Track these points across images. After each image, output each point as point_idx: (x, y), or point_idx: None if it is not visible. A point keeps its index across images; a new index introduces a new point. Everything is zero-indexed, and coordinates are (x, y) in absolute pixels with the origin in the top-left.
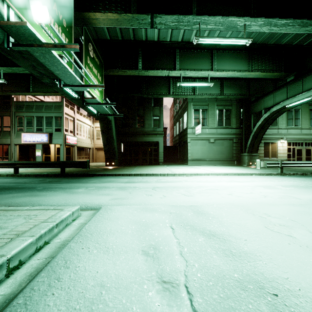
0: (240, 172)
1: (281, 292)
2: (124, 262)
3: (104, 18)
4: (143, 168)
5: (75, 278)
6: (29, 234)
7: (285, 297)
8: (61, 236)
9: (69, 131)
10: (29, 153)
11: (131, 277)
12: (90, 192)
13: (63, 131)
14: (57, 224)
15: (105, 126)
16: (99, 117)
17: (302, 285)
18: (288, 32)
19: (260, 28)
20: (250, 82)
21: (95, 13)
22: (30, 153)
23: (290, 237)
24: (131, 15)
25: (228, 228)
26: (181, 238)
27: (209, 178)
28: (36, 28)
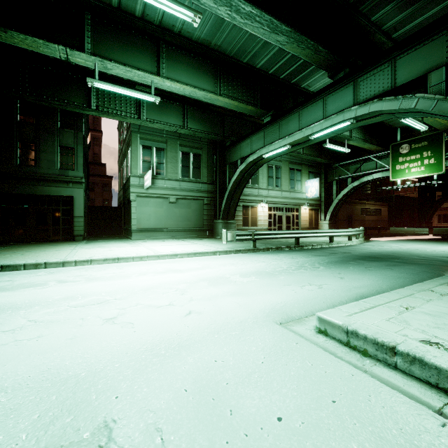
0: (199, 251)
1: None
2: None
3: None
4: (12, 250)
5: None
6: None
7: None
8: None
9: None
10: None
11: None
12: None
13: None
14: None
15: None
16: None
17: None
18: (257, 35)
19: (216, 7)
20: (224, 119)
21: None
22: None
23: None
24: None
25: None
26: None
27: (133, 266)
28: None
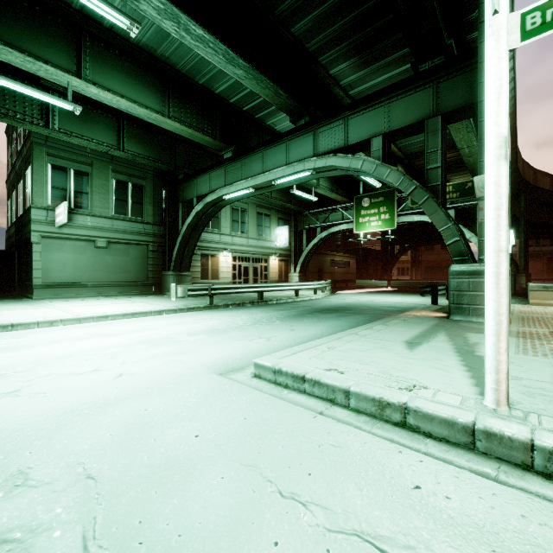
0: (139, 310)
1: None
2: None
3: None
4: None
5: None
6: None
7: None
8: None
9: None
10: None
11: None
12: None
13: None
14: None
15: None
16: None
17: None
18: (212, 61)
19: (160, 18)
20: (177, 145)
21: None
22: None
23: None
24: None
25: None
26: None
27: (39, 334)
28: None
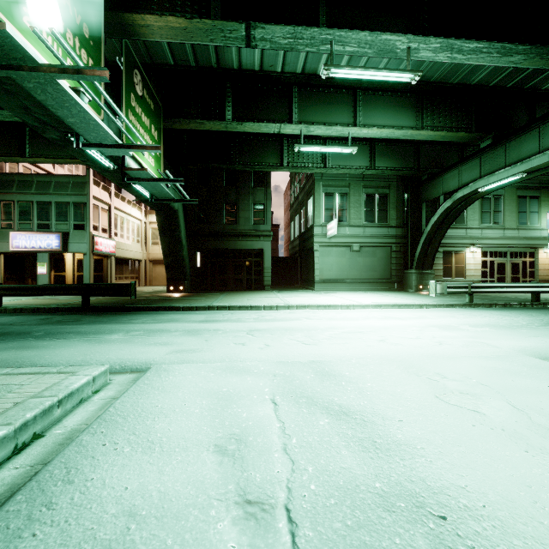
0: (402, 303)
1: (453, 512)
2: (178, 467)
3: (160, 26)
4: (234, 296)
5: (81, 501)
6: (3, 421)
7: (459, 521)
8: (67, 422)
9: (100, 229)
10: (24, 269)
11: (189, 496)
12: (134, 340)
13: (89, 230)
14: (60, 400)
15: (166, 222)
16: (154, 204)
17: (488, 499)
18: (481, 64)
19: (434, 55)
20: (420, 148)
21: (145, 16)
22: (27, 269)
23: (476, 414)
24: (210, 22)
25: (373, 401)
26: (289, 420)
27: (349, 312)
28: (29, 37)
